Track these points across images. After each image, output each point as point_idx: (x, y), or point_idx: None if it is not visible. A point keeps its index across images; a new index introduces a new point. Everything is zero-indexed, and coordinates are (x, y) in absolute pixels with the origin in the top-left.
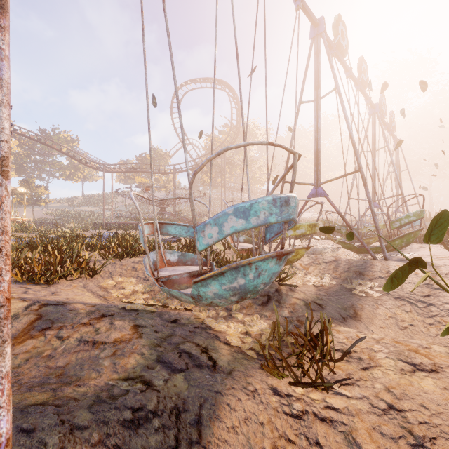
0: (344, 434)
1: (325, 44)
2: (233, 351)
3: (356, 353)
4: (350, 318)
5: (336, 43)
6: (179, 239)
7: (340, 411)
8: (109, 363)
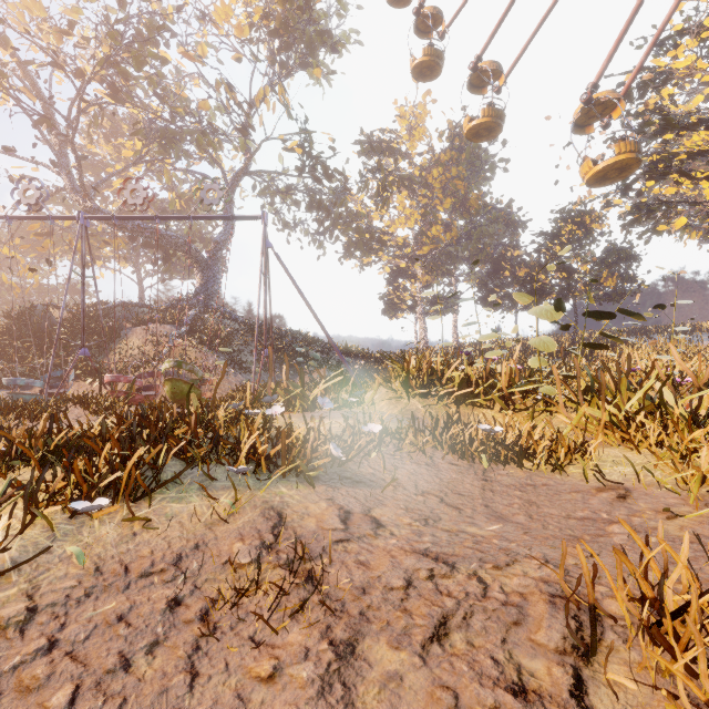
0: None
1: None
2: None
3: None
4: None
5: None
6: None
7: None
8: None
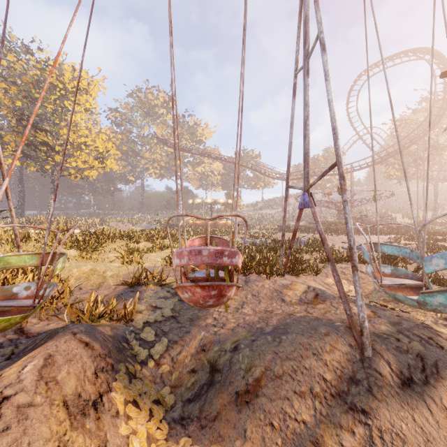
0: None
1: None
2: None
3: None
4: None
5: None
6: None
7: None
8: (369, 325)
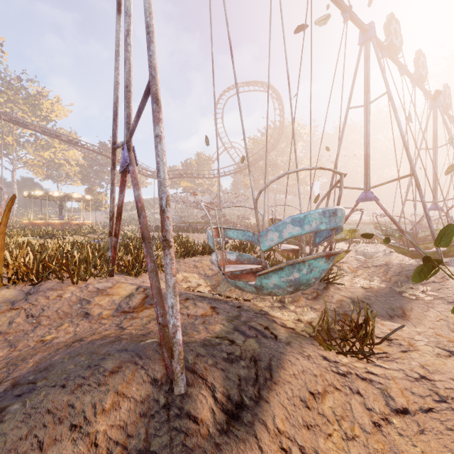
0: (381, 390)
1: (375, 49)
2: (288, 331)
3: (397, 340)
4: (397, 317)
5: (388, 43)
6: (227, 241)
7: (378, 376)
8: (203, 328)
